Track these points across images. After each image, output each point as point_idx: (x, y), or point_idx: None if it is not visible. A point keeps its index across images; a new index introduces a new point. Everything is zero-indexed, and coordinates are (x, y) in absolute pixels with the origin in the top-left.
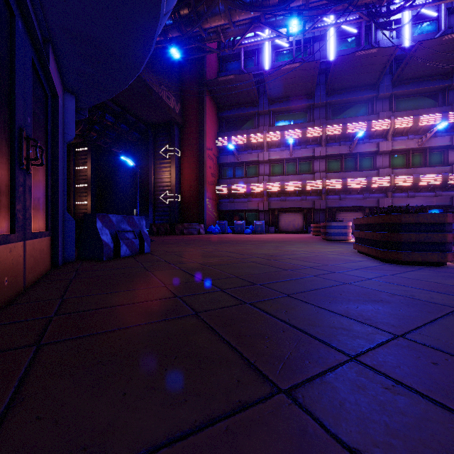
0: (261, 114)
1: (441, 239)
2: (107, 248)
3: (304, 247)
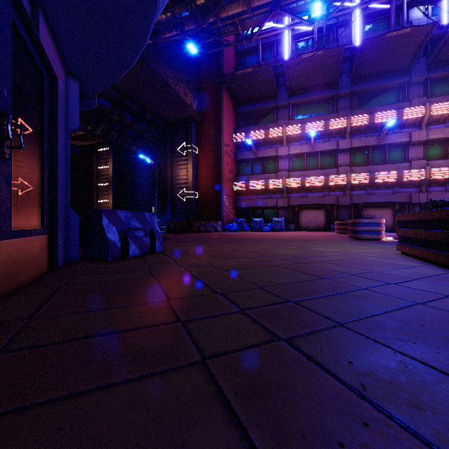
0: (280, 107)
1: None
2: (113, 247)
3: (333, 247)
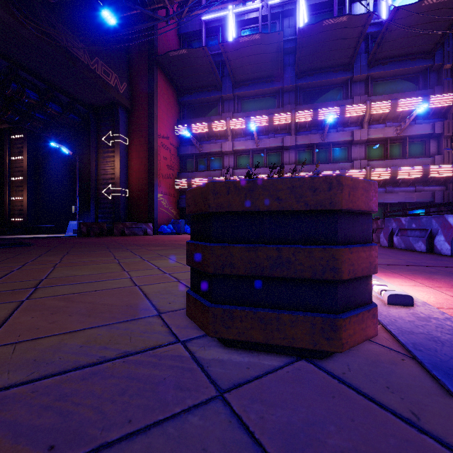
0: (225, 99)
1: (322, 268)
2: None
3: None
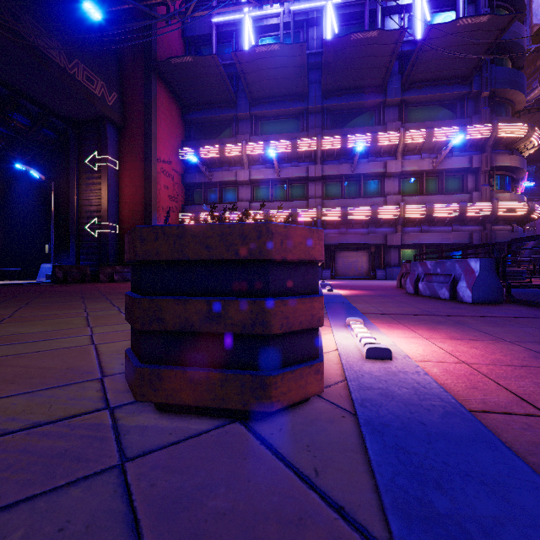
0: (241, 119)
1: (252, 322)
2: None
3: None
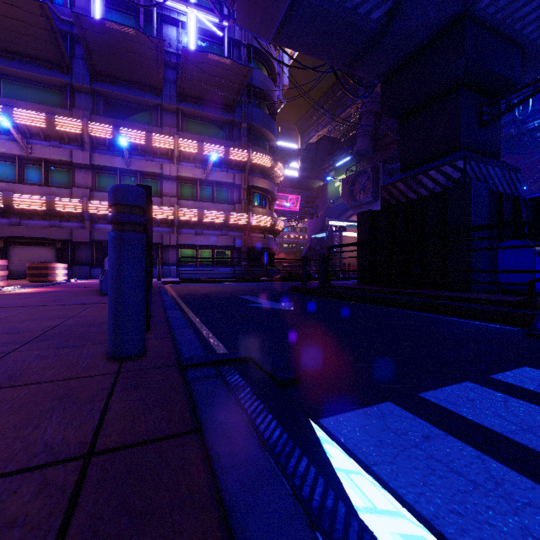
0: None
1: None
2: None
3: None
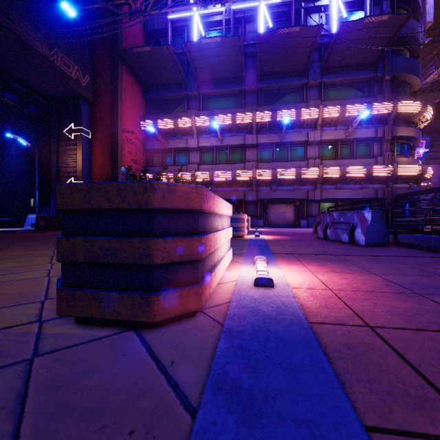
0: (191, 97)
1: (140, 255)
2: None
3: None
